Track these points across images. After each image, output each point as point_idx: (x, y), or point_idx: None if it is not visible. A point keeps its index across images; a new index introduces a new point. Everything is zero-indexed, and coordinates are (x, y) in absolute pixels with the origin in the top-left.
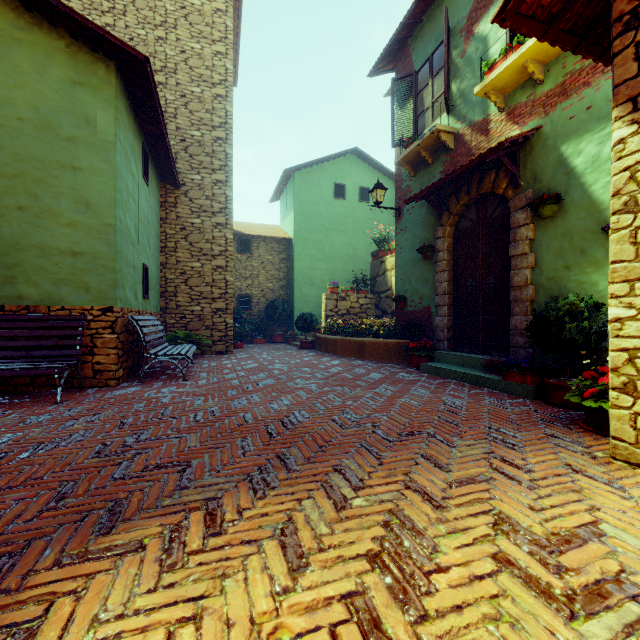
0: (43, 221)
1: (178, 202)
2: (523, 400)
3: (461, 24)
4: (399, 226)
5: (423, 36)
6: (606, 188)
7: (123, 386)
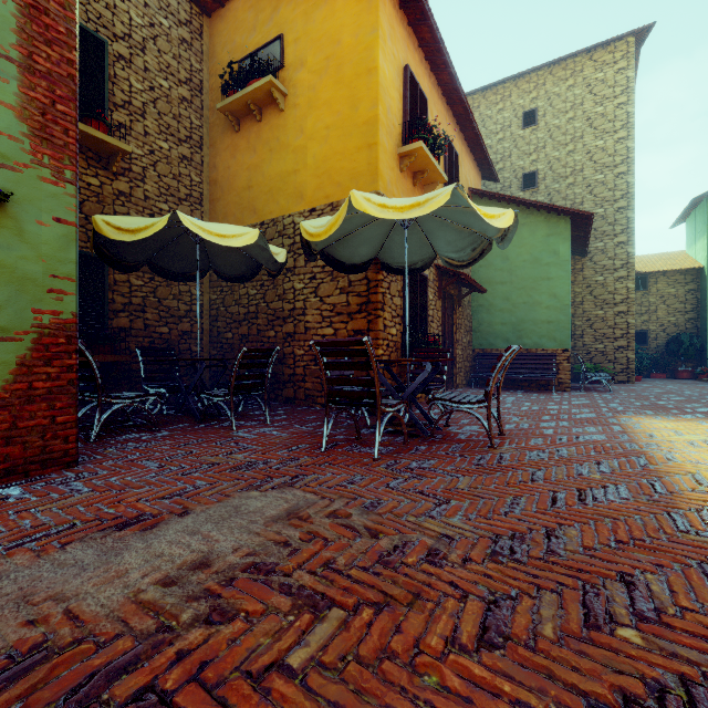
0: (534, 308)
1: (584, 267)
2: None
3: None
4: None
5: None
6: None
7: (574, 392)
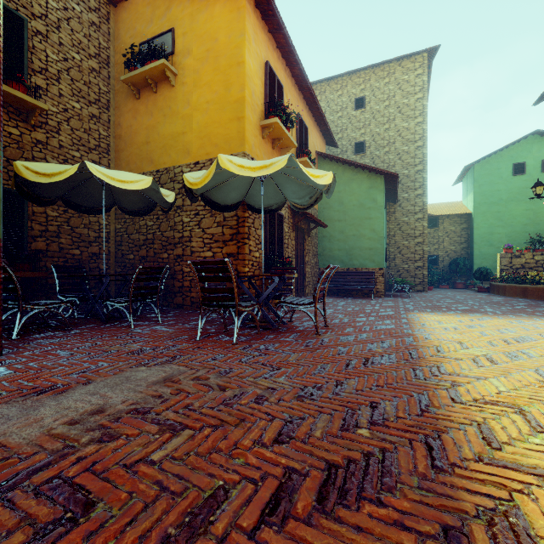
0: (360, 239)
1: (395, 211)
2: None
3: None
4: None
5: None
6: None
7: (386, 298)
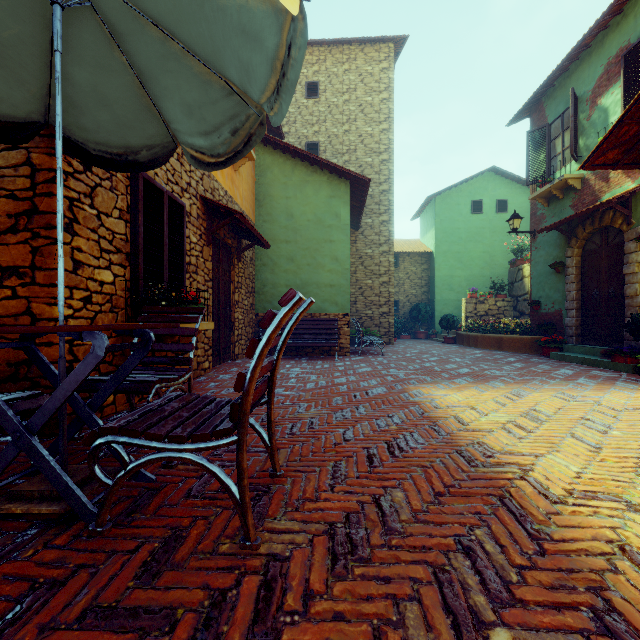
0: (317, 270)
1: (357, 239)
2: (622, 373)
3: (587, 95)
4: (534, 245)
5: (555, 97)
6: None
7: (353, 356)
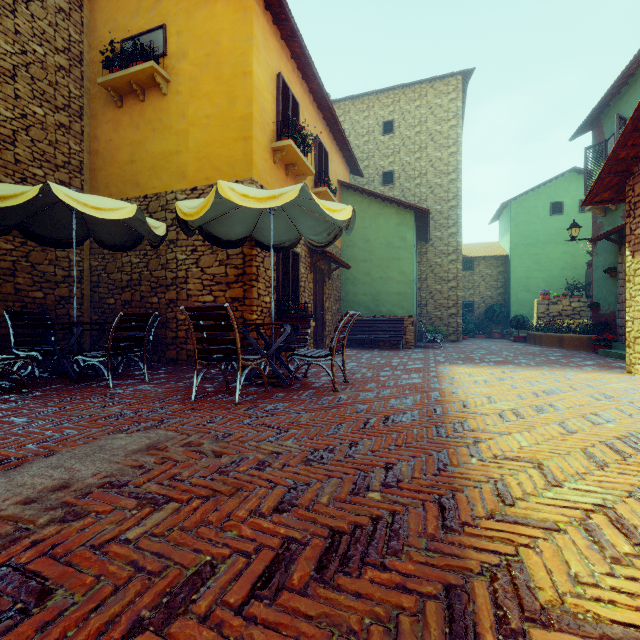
0: (388, 282)
1: (427, 251)
2: None
3: None
4: (594, 251)
5: (610, 116)
6: None
7: (416, 349)
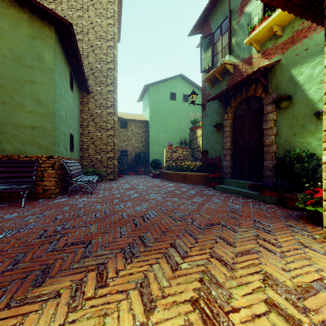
0: (16, 110)
1: (89, 101)
2: (271, 205)
3: (237, 7)
4: (204, 114)
5: (217, 14)
6: (316, 92)
7: (58, 197)
